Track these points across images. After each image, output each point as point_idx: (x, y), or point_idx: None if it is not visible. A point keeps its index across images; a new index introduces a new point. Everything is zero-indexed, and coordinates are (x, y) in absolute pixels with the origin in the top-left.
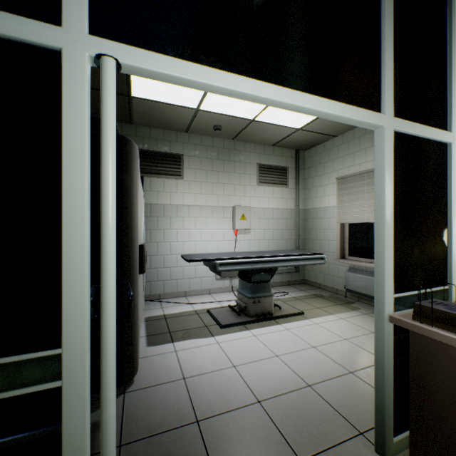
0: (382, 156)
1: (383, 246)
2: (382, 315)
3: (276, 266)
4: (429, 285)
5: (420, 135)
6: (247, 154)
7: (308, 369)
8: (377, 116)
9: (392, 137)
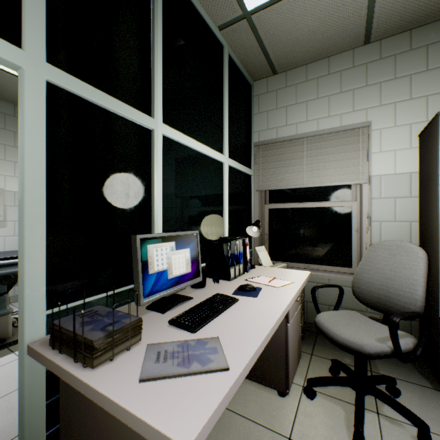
0: (23, 111)
1: (24, 243)
2: (23, 345)
3: (10, 272)
4: (125, 283)
5: (106, 106)
6: (0, 116)
7: (6, 422)
8: (2, 44)
9: (43, 90)
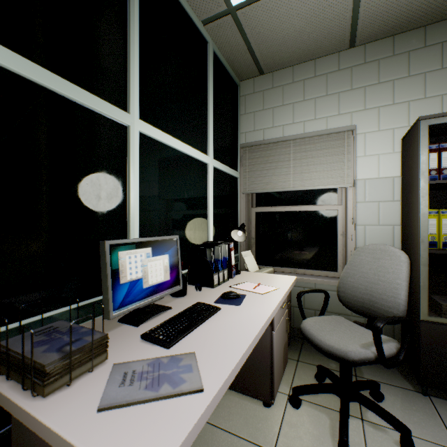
0: None
1: None
2: None
3: None
4: (96, 293)
5: (72, 97)
6: None
7: None
8: None
9: None
